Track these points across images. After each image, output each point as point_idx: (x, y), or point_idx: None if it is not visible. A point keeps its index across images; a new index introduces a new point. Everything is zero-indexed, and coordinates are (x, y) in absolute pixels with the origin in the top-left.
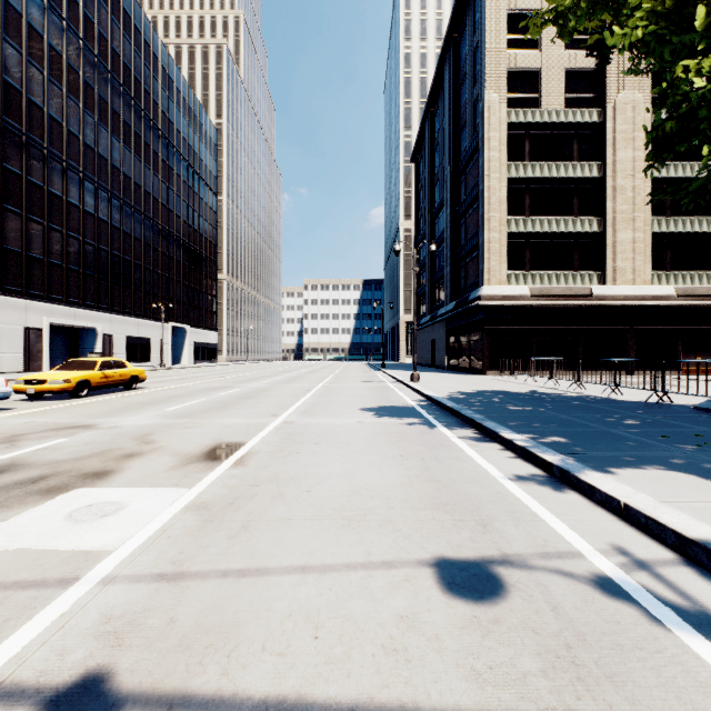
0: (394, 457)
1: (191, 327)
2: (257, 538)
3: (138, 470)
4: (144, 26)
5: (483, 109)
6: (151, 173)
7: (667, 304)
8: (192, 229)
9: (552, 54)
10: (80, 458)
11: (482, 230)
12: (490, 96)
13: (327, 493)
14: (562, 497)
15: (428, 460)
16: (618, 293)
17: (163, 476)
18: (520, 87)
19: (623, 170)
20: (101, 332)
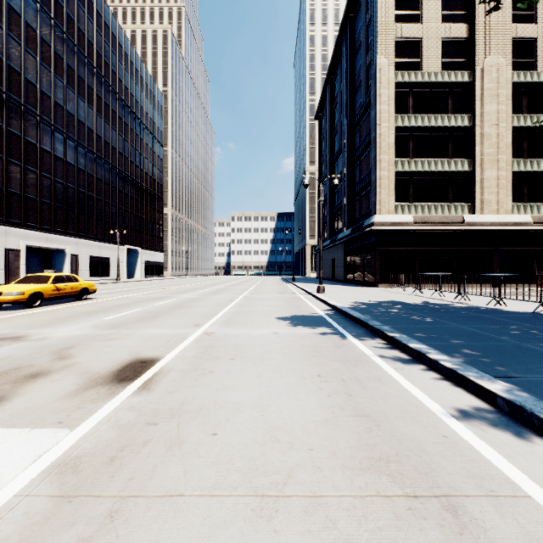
0: (312, 377)
1: (142, 249)
2: None
3: (29, 397)
4: (105, 11)
5: (375, 71)
6: (110, 128)
7: (525, 230)
8: (143, 172)
9: (431, 27)
10: None
11: (374, 169)
12: (381, 60)
13: (236, 439)
14: (528, 445)
15: (348, 382)
16: (485, 221)
17: (53, 407)
18: (405, 53)
19: (489, 120)
20: (69, 253)
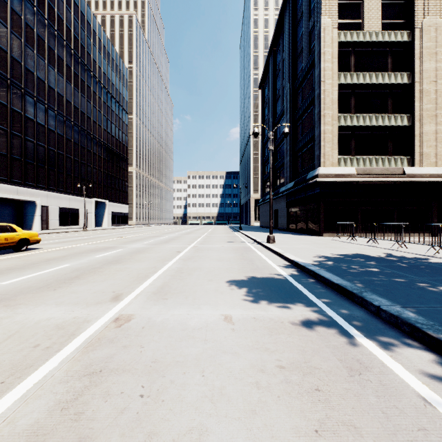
0: None
1: (109, 201)
2: None
3: None
4: None
5: (319, 30)
6: (79, 95)
7: None
8: (110, 135)
9: None
10: None
11: (318, 124)
12: (325, 20)
13: None
14: None
15: None
16: (424, 172)
17: None
18: (347, 14)
19: (428, 77)
20: (39, 204)
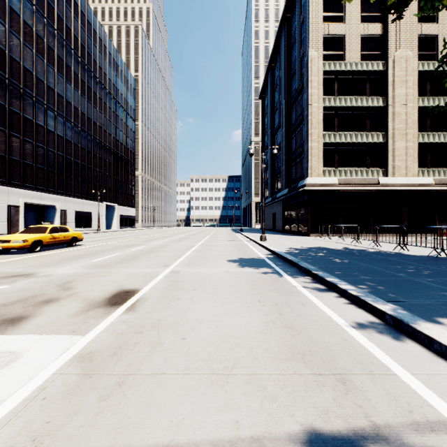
0: (254, 302)
1: (118, 205)
2: (128, 400)
3: (48, 316)
4: (87, 11)
5: (307, 61)
6: (92, 106)
7: (428, 190)
8: (119, 142)
9: (352, 26)
10: (8, 303)
11: (307, 141)
12: (312, 52)
13: (199, 341)
14: (402, 345)
15: (280, 306)
16: (396, 182)
17: (66, 321)
18: (331, 47)
19: (399, 101)
20: (59, 208)
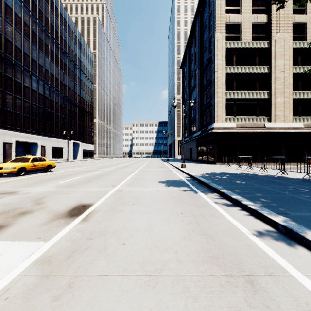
0: (177, 214)
1: (82, 142)
2: (75, 300)
3: (22, 225)
4: (60, 6)
5: (214, 41)
6: (63, 73)
7: (299, 132)
8: (82, 99)
9: (246, 16)
10: None
11: (214, 97)
12: (217, 35)
13: (135, 246)
14: (293, 250)
15: (197, 217)
16: (277, 126)
17: (35, 230)
18: (231, 31)
19: (279, 69)
20: (40, 145)
